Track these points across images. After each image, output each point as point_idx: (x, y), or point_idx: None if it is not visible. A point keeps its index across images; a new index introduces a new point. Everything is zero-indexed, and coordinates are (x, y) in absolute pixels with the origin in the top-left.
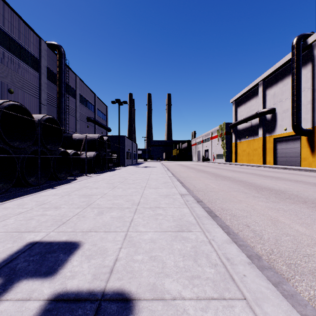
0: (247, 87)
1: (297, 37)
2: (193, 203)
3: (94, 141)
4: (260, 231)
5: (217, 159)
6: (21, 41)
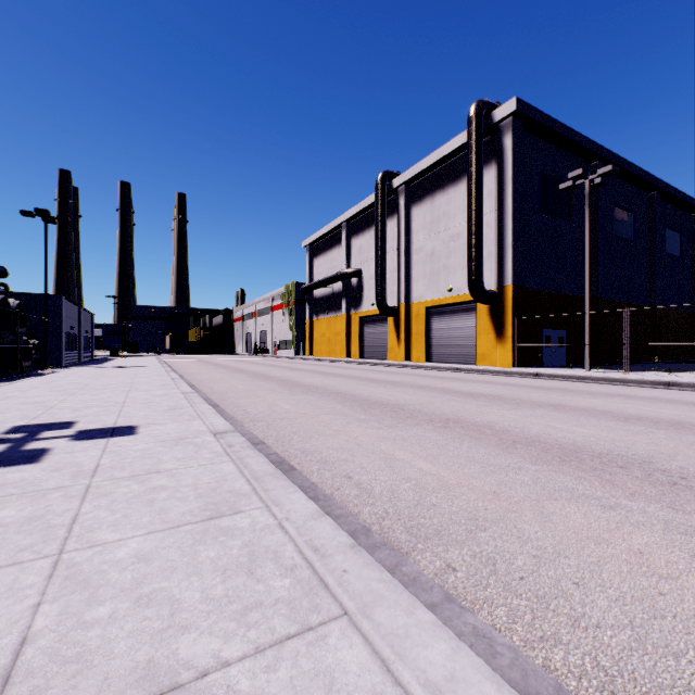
0: (327, 226)
1: (382, 174)
2: (195, 397)
3: None
4: (252, 411)
5: (281, 350)
6: None
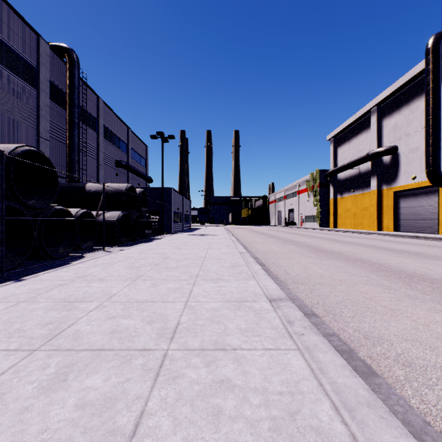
0: (353, 116)
1: (435, 36)
2: (306, 330)
3: (119, 194)
4: None
5: (306, 223)
6: (5, 37)
